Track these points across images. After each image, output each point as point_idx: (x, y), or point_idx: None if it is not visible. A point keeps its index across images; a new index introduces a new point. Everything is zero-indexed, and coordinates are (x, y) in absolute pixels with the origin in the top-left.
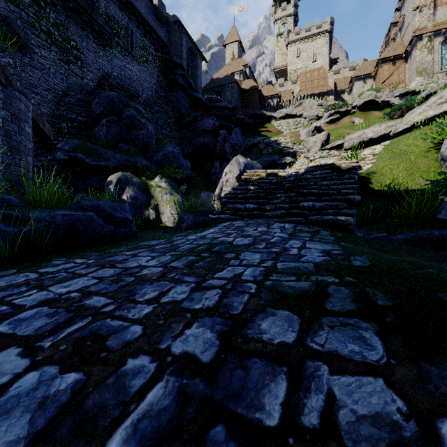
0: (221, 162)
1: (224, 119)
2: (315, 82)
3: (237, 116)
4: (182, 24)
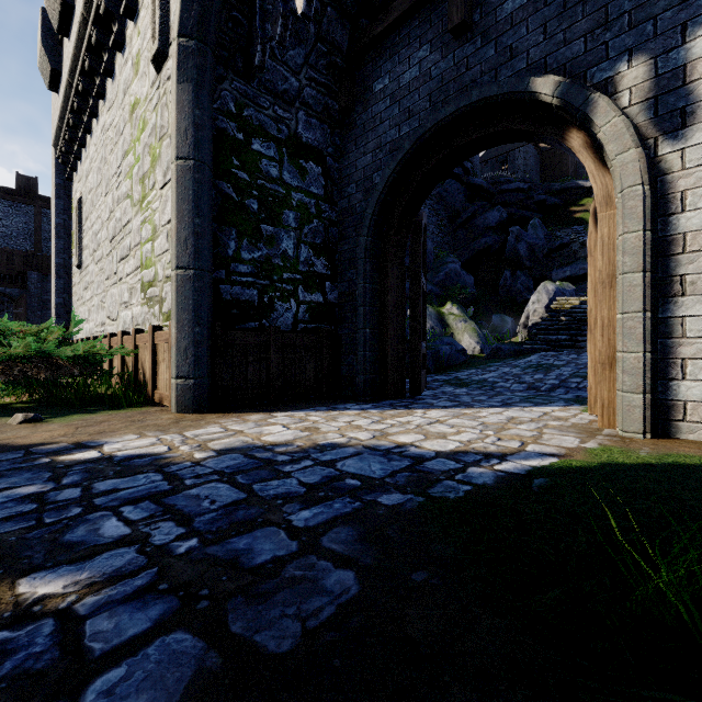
0: (511, 269)
1: (515, 205)
2: None
3: (534, 198)
4: None
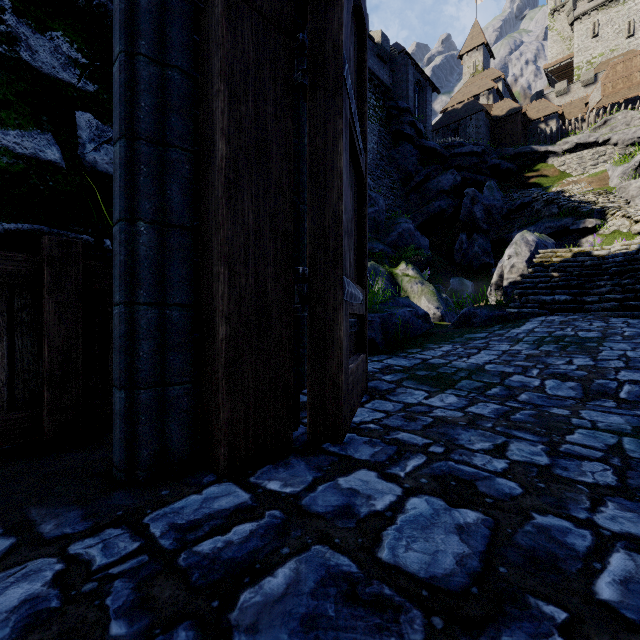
0: (467, 233)
1: (468, 169)
2: (634, 77)
3: (488, 162)
4: (408, 54)
